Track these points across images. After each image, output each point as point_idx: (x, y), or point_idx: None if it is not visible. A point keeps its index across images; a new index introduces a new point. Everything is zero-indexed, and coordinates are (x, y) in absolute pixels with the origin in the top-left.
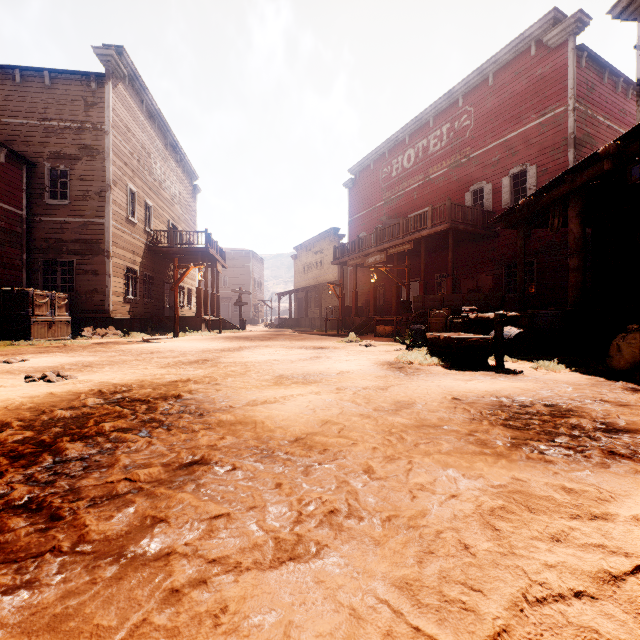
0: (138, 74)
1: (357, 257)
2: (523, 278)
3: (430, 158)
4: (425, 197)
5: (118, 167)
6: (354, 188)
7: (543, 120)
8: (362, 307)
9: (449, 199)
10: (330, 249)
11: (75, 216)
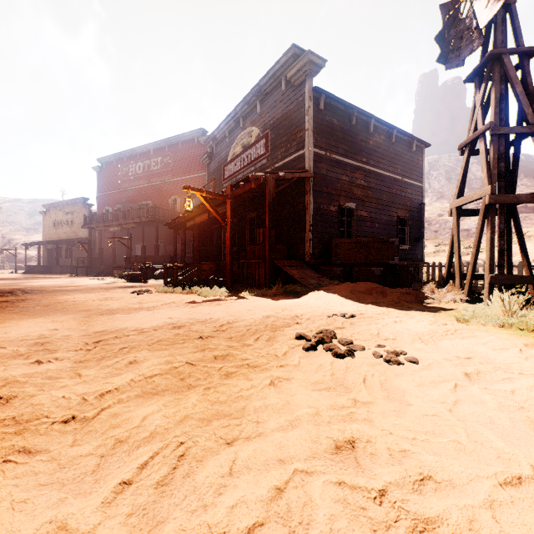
0: None
1: (102, 226)
2: (176, 250)
3: (152, 173)
4: (149, 194)
5: None
6: (102, 173)
7: (200, 175)
8: (107, 258)
9: (155, 205)
10: (81, 213)
11: None
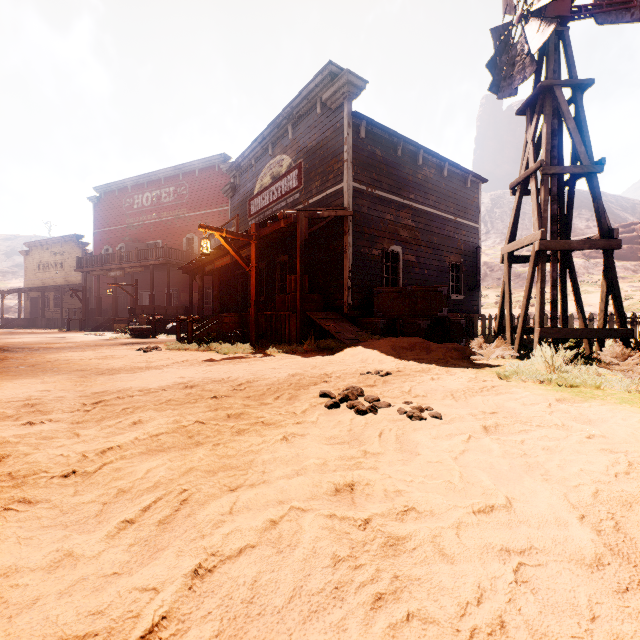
0: None
1: (100, 270)
2: (191, 300)
3: (162, 205)
4: (159, 232)
5: None
6: (100, 205)
7: (221, 210)
8: (107, 309)
9: (166, 245)
10: (73, 253)
11: None
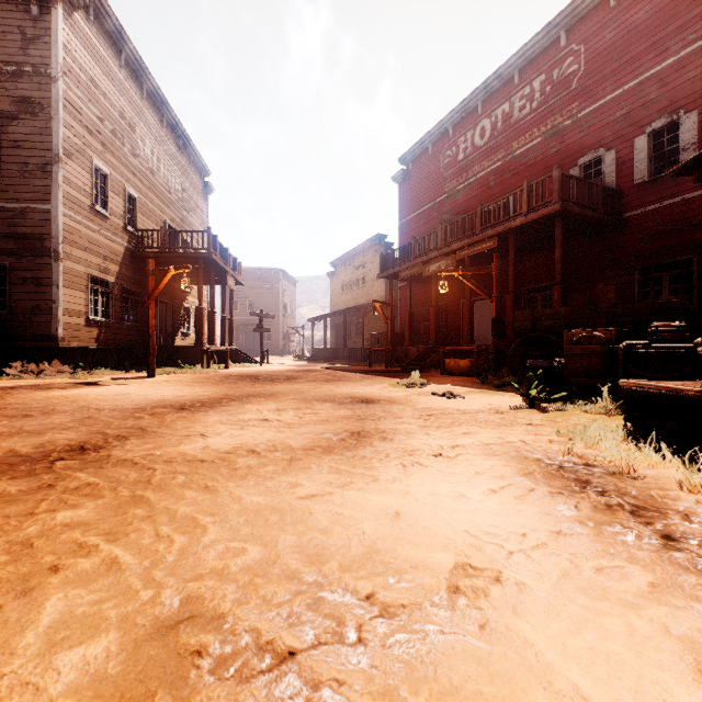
0: (110, 9)
1: (412, 266)
2: None
3: (514, 127)
4: (507, 182)
5: (75, 133)
6: (406, 182)
7: None
8: (417, 334)
9: (559, 167)
10: (375, 262)
11: (8, 200)
